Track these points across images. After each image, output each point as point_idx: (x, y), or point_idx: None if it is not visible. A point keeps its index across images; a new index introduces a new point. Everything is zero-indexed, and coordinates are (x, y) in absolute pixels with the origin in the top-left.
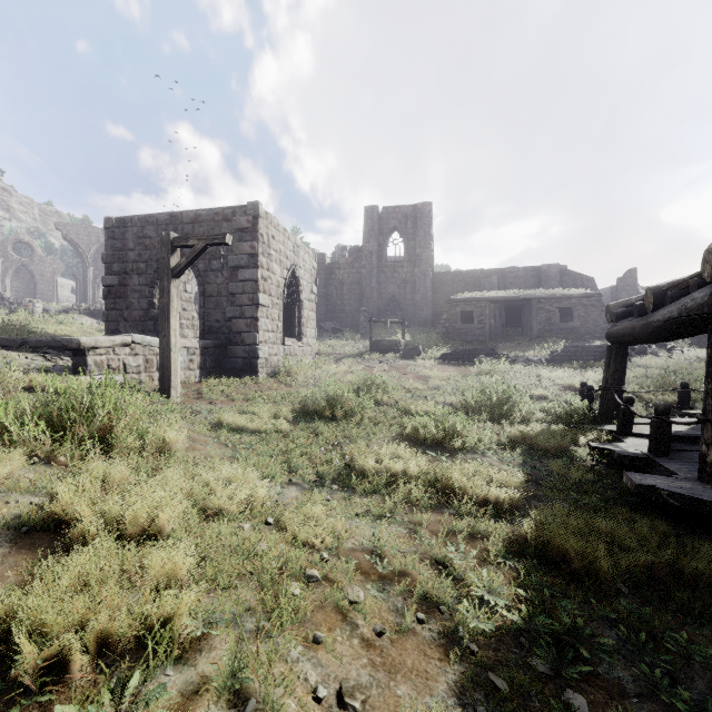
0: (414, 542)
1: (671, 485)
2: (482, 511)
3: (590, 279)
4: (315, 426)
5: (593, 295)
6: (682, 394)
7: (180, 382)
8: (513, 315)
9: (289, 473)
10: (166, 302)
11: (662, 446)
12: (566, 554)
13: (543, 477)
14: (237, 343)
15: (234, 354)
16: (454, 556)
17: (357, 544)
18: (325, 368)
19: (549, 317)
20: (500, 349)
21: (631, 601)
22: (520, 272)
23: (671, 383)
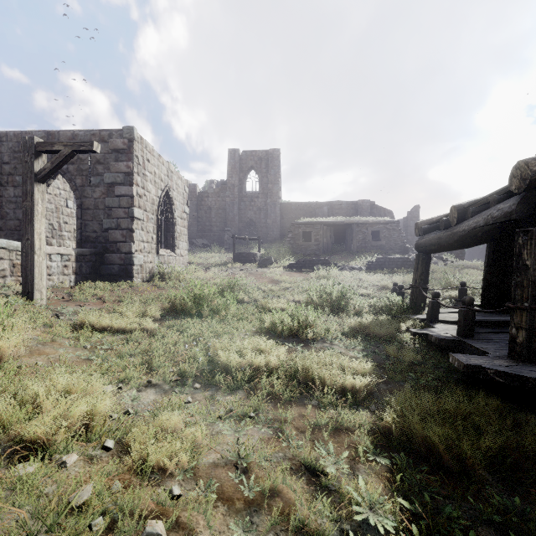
0: (281, 445)
1: (492, 364)
2: (342, 400)
3: (390, 212)
4: (181, 324)
5: (394, 222)
6: (462, 290)
7: (53, 286)
8: (338, 236)
9: (150, 373)
10: (29, 205)
11: (468, 330)
12: (431, 444)
13: (383, 361)
14: (113, 251)
15: (110, 261)
16: (326, 462)
17: (219, 457)
18: (195, 274)
19: (364, 237)
20: (331, 260)
21: (498, 490)
22: (343, 204)
23: (451, 283)
